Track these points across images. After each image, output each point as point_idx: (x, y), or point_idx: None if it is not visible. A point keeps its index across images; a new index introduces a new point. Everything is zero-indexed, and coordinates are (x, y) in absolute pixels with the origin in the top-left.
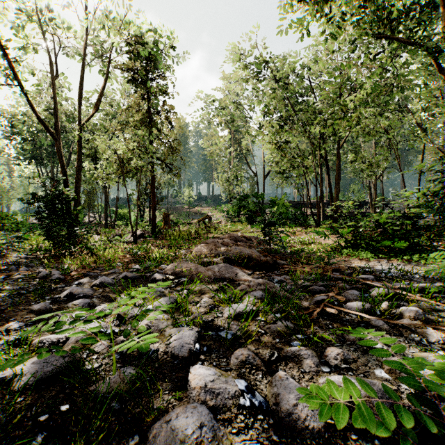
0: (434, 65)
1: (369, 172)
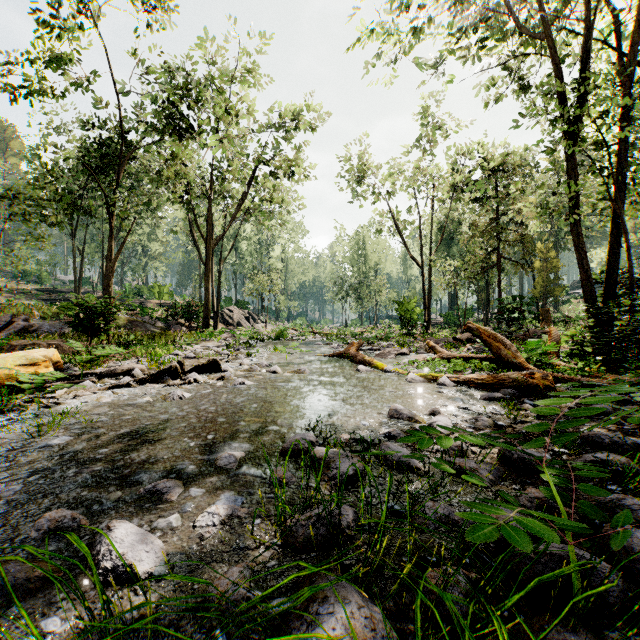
0: None
1: None
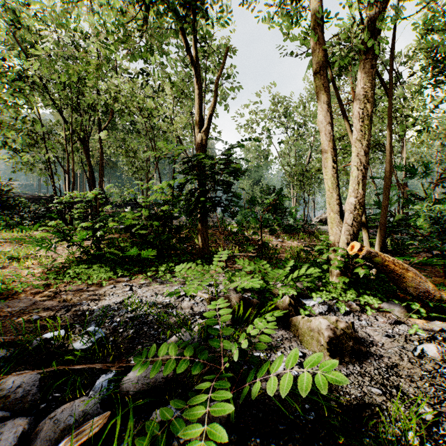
0: (182, 40)
1: (135, 168)
